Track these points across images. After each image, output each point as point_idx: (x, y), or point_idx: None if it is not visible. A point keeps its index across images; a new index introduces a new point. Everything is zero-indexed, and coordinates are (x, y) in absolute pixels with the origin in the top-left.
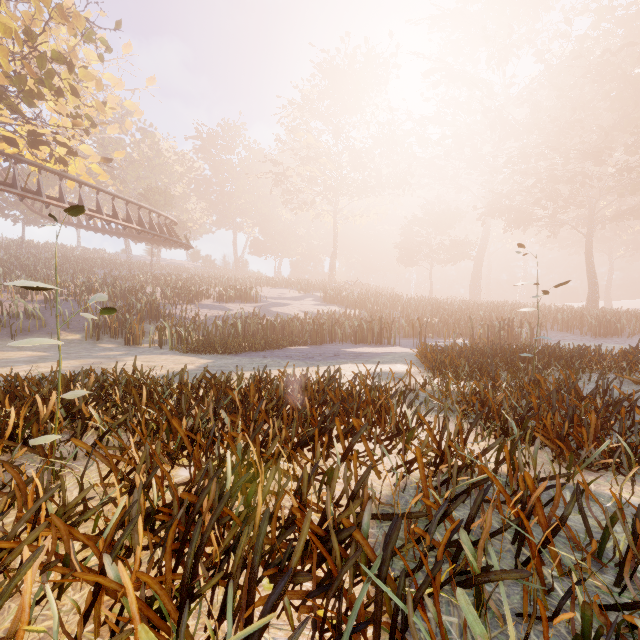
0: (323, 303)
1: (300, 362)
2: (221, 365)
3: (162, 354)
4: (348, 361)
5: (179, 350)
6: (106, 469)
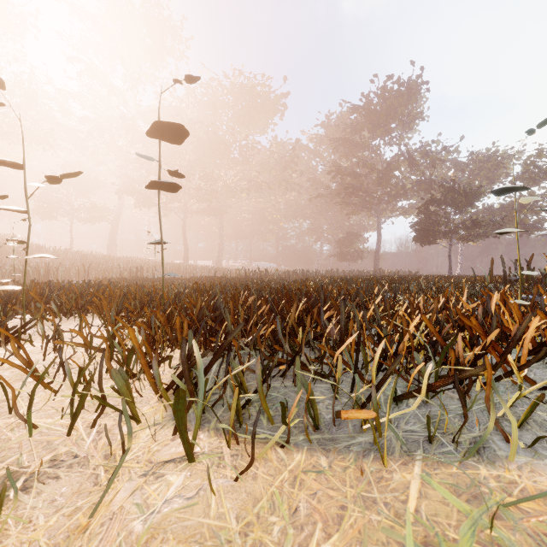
0: None
1: None
2: None
3: None
4: None
5: None
6: None
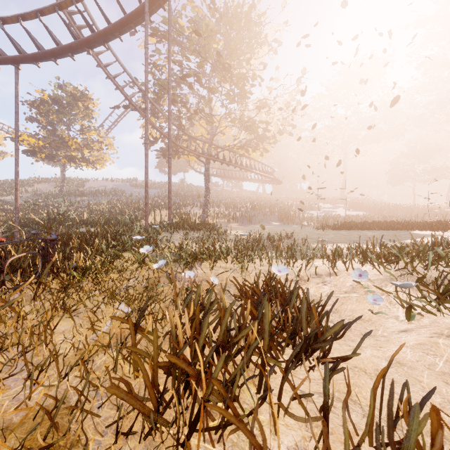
0: (352, 210)
1: None
2: None
3: None
4: None
5: None
6: None
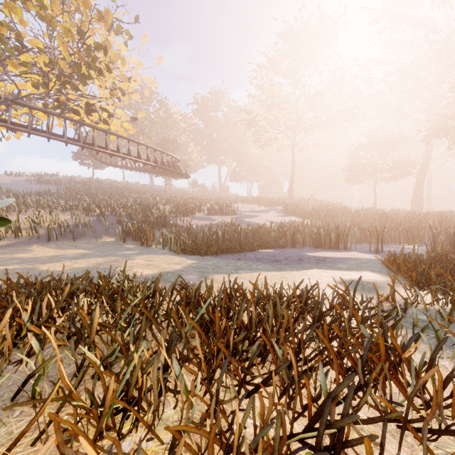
0: (284, 215)
1: (269, 265)
2: (202, 266)
3: (162, 254)
4: (313, 266)
5: (174, 251)
6: (13, 438)
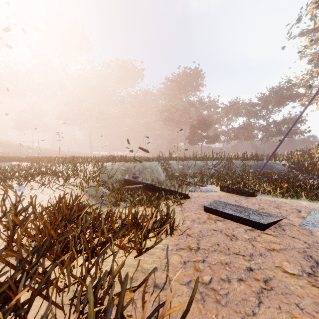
0: None
1: None
2: None
3: None
4: None
5: None
6: None
